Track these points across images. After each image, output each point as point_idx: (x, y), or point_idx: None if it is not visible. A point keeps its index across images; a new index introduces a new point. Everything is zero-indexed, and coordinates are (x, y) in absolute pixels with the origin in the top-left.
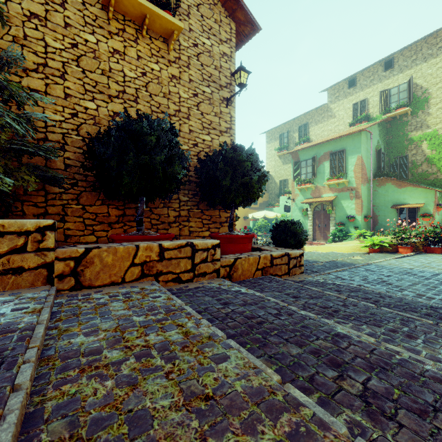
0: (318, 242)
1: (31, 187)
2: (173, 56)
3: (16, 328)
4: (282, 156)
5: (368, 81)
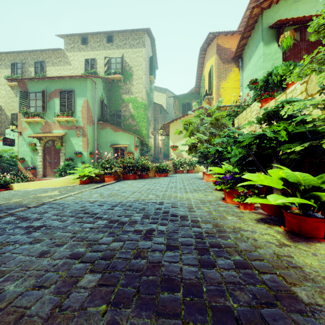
0: (48, 178)
1: None
2: None
3: None
4: (15, 87)
5: (96, 45)
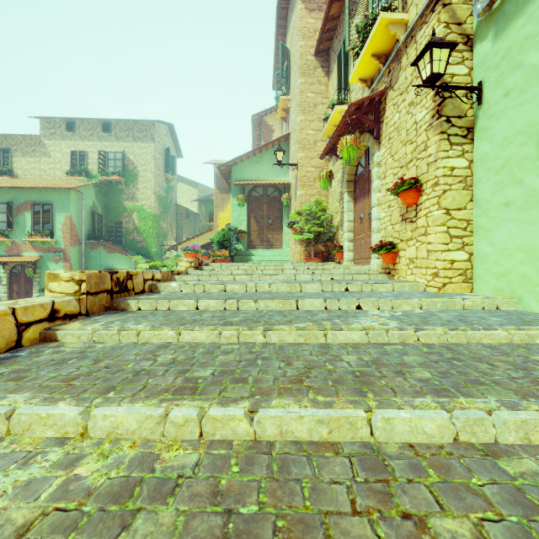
0: None
1: None
2: None
3: None
4: None
5: (88, 133)
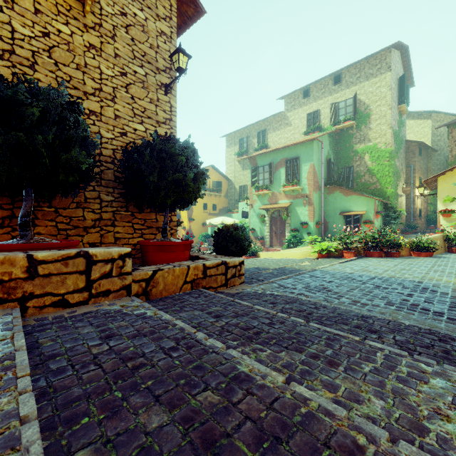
0: (274, 248)
1: None
2: (90, 20)
3: None
4: (242, 161)
5: (320, 93)
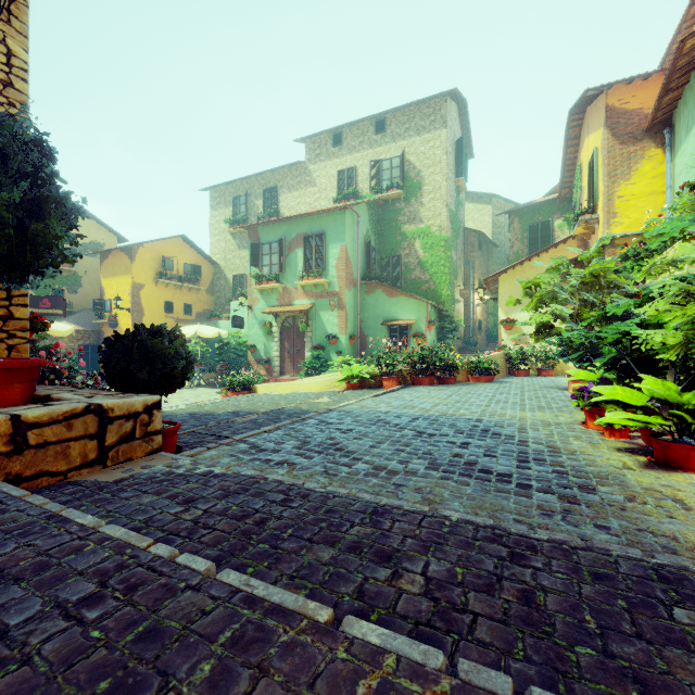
0: (287, 377)
1: None
2: None
3: None
4: (238, 234)
5: (357, 142)
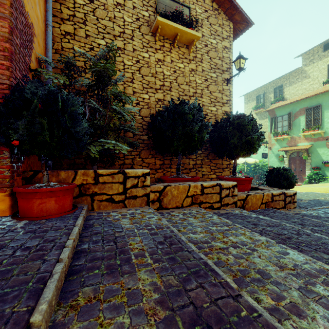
0: None
1: (126, 150)
2: (191, 56)
3: (162, 226)
4: (259, 113)
5: None
